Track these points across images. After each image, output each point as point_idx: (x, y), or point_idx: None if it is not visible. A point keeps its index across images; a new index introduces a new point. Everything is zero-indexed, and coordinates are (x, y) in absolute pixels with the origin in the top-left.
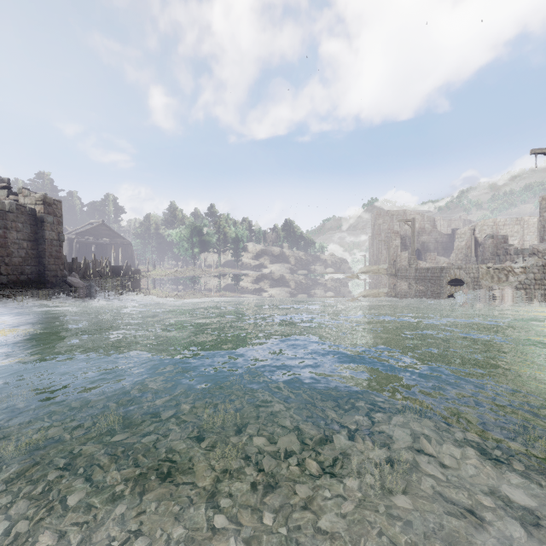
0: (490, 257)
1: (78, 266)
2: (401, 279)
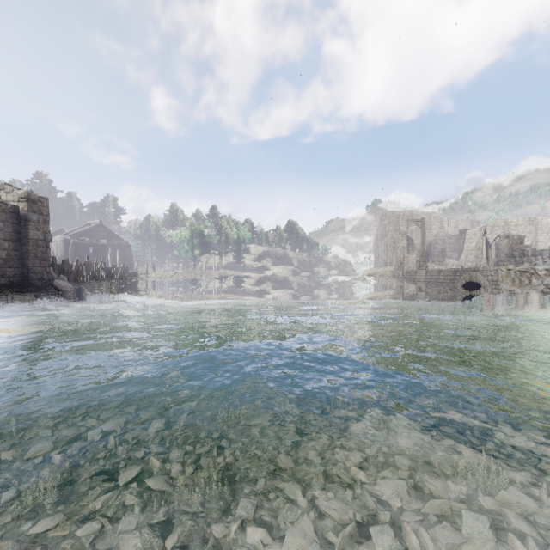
0: (506, 258)
1: (70, 268)
2: (410, 282)
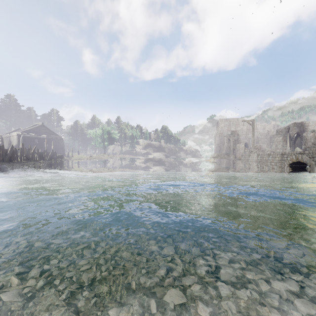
0: (312, 146)
1: (5, 152)
2: (244, 162)
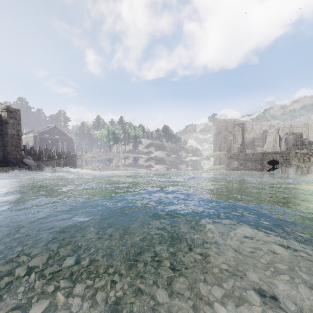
0: (292, 146)
1: (35, 152)
2: (235, 160)
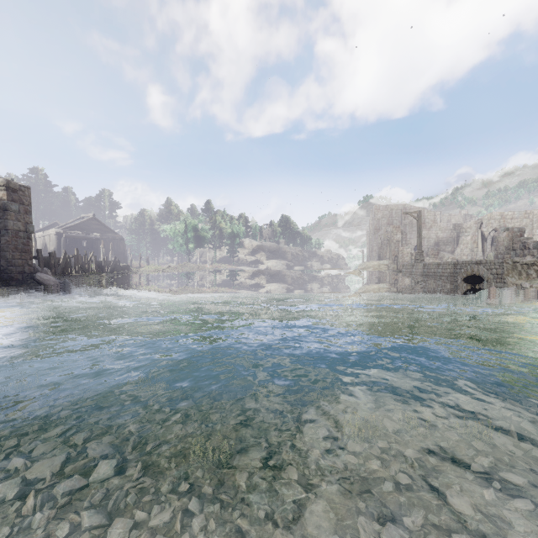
0: (505, 251)
1: (57, 261)
2: (406, 275)
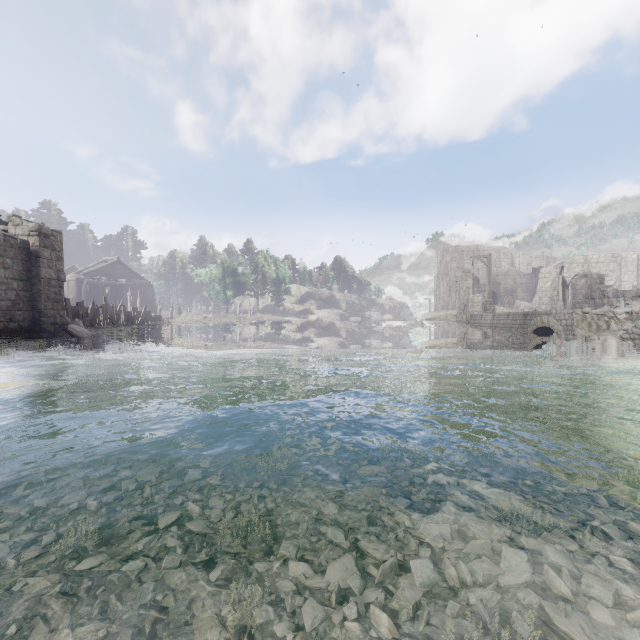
0: (584, 300)
1: (85, 312)
2: (474, 327)
